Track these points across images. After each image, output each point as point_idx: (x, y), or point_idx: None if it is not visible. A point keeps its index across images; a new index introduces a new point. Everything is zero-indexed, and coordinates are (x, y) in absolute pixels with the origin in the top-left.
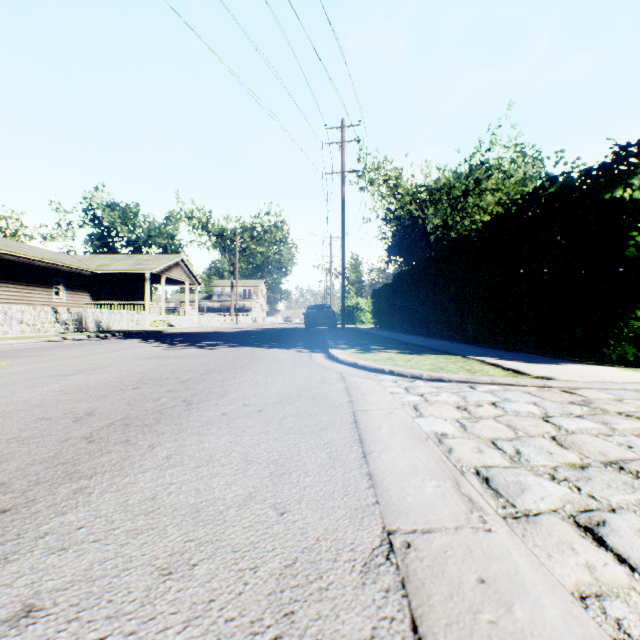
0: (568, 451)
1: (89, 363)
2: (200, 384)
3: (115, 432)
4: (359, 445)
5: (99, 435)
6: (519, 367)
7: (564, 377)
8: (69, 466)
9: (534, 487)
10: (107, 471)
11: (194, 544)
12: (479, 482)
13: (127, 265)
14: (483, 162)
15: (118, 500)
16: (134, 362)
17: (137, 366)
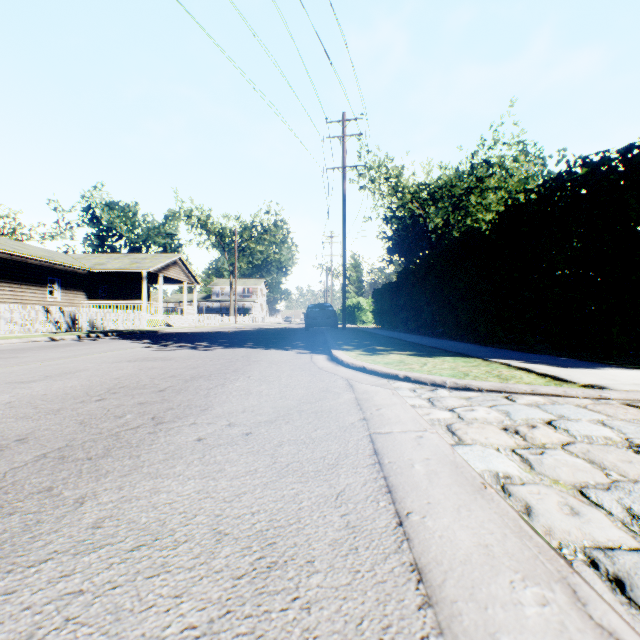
0: None
1: (63, 366)
2: (180, 394)
3: (39, 472)
4: (388, 498)
5: (14, 478)
6: (555, 372)
7: (618, 386)
8: None
9: None
10: None
11: None
12: (612, 591)
13: (123, 264)
14: (485, 160)
15: None
16: (114, 365)
17: (115, 370)
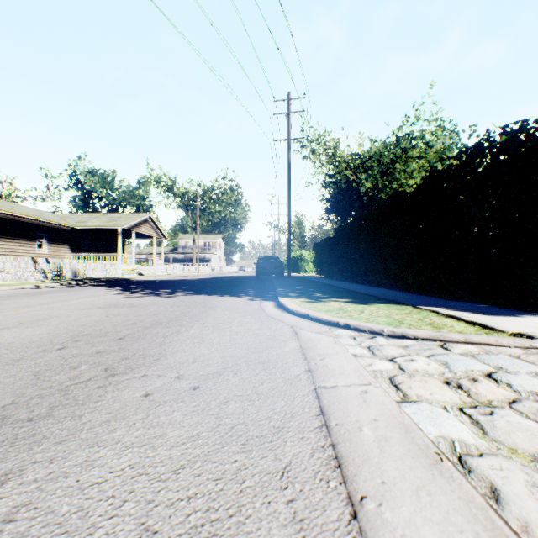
0: None
1: (38, 313)
2: (137, 342)
3: None
4: (338, 476)
5: None
6: (482, 320)
7: None
8: None
9: None
10: None
11: None
12: None
13: (102, 221)
14: (409, 134)
15: None
16: (84, 312)
17: (84, 317)
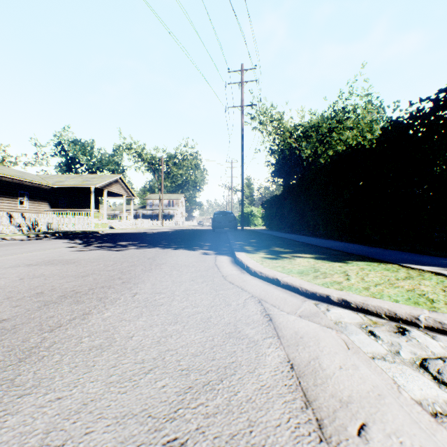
0: None
1: None
2: None
3: None
4: None
5: None
6: None
7: None
8: None
9: None
10: None
11: None
12: None
13: (77, 181)
14: (344, 107)
15: None
16: (1, 272)
17: None
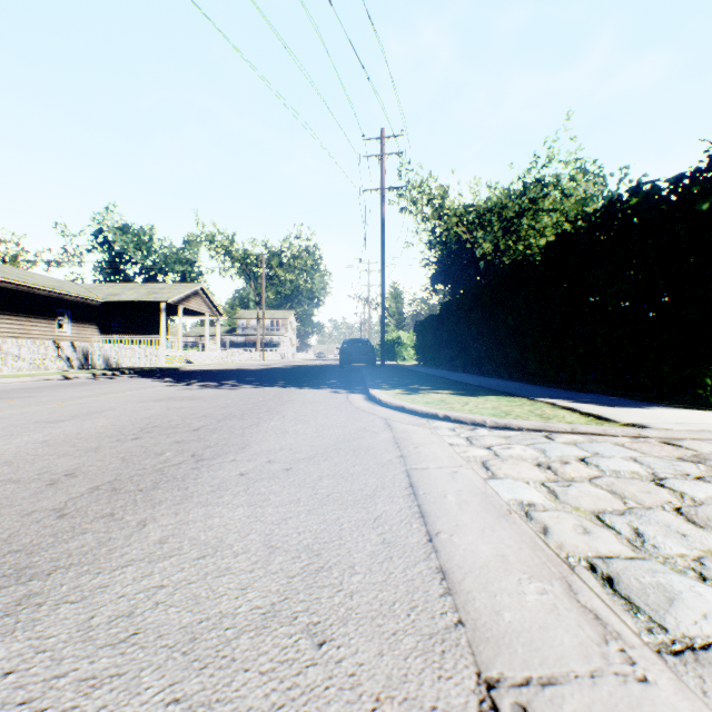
0: (708, 532)
1: (87, 406)
2: (215, 433)
3: (97, 501)
4: (421, 521)
5: (75, 506)
6: (600, 412)
7: (660, 425)
8: (22, 556)
9: (684, 594)
10: (73, 565)
11: (180, 710)
12: (601, 585)
13: (140, 294)
14: (539, 179)
15: (77, 618)
16: (140, 405)
17: (143, 410)
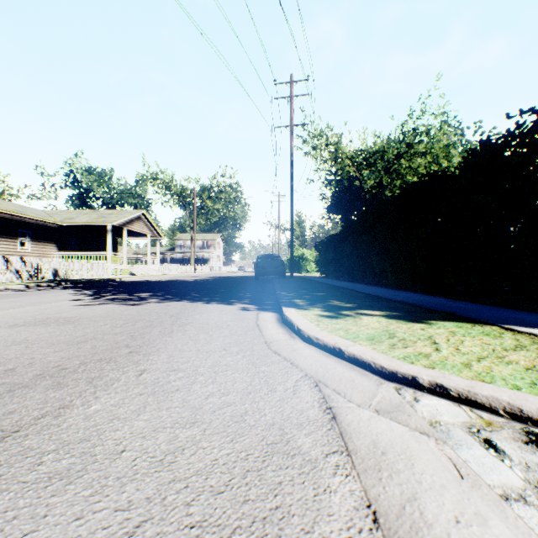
0: None
1: None
2: None
3: None
4: None
5: None
6: None
7: None
8: None
9: None
10: None
11: None
12: None
13: (91, 218)
14: (414, 128)
15: None
16: None
17: None
